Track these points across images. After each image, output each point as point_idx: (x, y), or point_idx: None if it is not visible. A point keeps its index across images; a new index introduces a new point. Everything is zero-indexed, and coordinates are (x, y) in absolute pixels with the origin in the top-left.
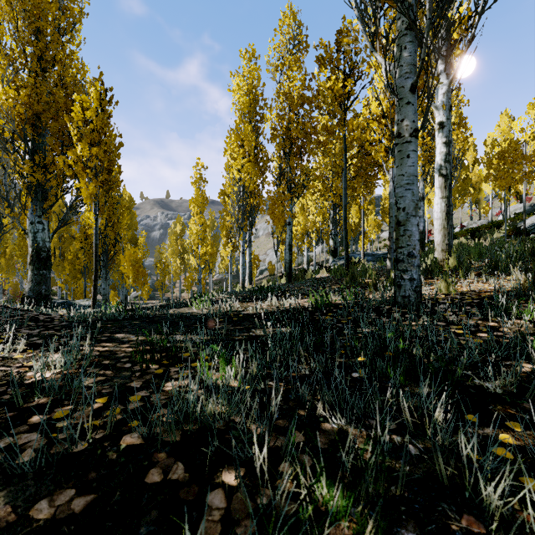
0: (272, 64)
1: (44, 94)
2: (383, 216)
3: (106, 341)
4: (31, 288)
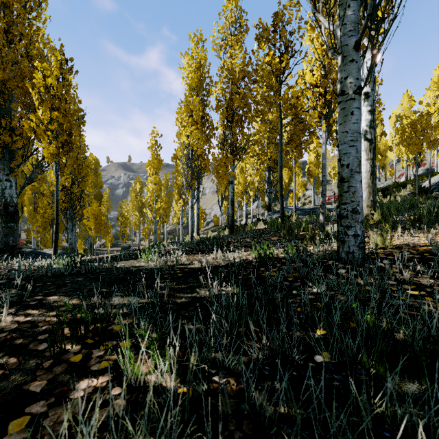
0: (216, 44)
1: (10, 63)
2: (308, 178)
3: (33, 307)
4: None
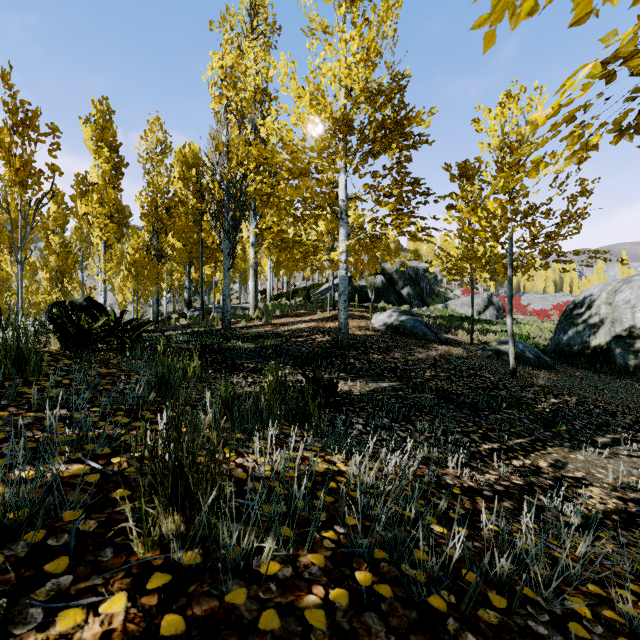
0: (142, 157)
1: None
2: (234, 272)
3: None
4: None
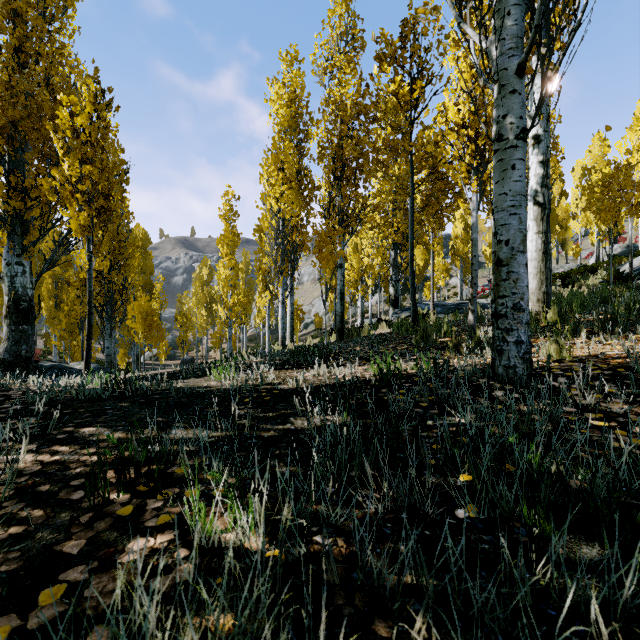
0: (319, 65)
1: (22, 96)
2: (453, 259)
3: (62, 442)
4: (7, 349)
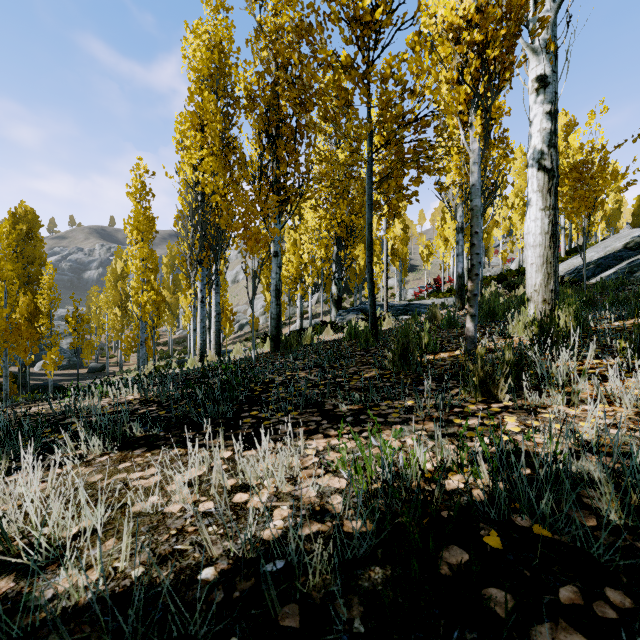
0: None
1: None
2: (392, 259)
3: None
4: None
